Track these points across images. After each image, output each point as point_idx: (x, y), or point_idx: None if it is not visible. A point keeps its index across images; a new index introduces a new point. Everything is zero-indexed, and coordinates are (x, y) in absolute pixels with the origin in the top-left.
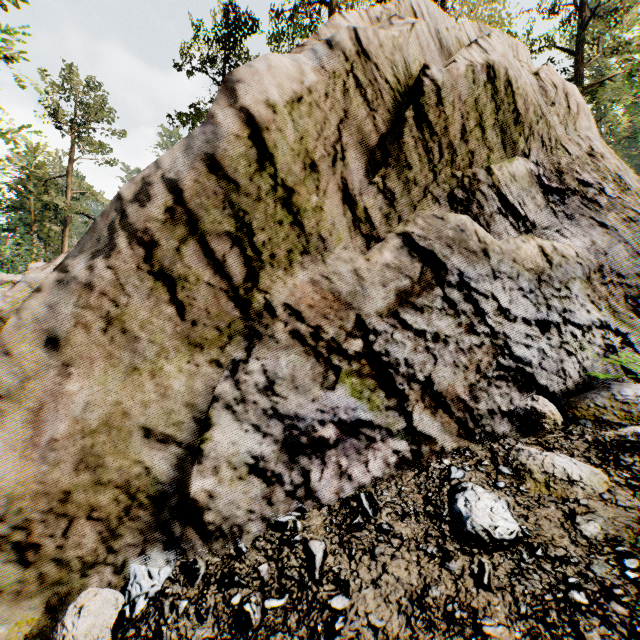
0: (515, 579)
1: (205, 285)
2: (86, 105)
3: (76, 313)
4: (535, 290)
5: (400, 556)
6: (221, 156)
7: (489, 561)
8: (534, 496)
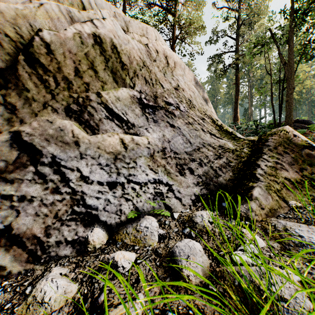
0: None
1: None
2: None
3: None
4: (110, 164)
5: None
6: None
7: None
8: None
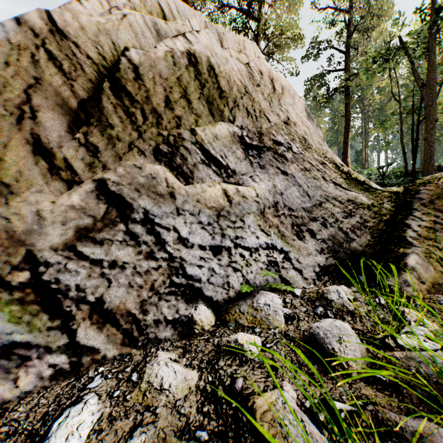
0: None
1: None
2: None
3: None
4: (213, 223)
5: None
6: None
7: None
8: (129, 405)
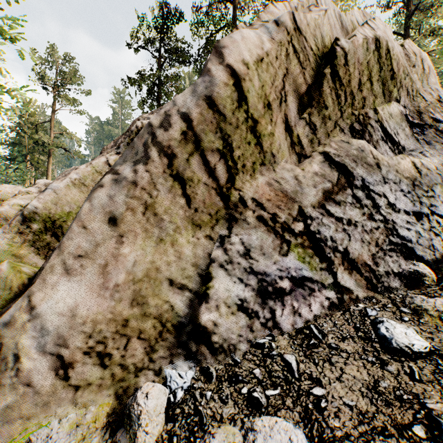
0: (437, 376)
1: (203, 184)
2: (64, 73)
3: (127, 201)
4: (411, 191)
5: (350, 363)
6: (215, 97)
7: (415, 365)
8: (432, 326)
